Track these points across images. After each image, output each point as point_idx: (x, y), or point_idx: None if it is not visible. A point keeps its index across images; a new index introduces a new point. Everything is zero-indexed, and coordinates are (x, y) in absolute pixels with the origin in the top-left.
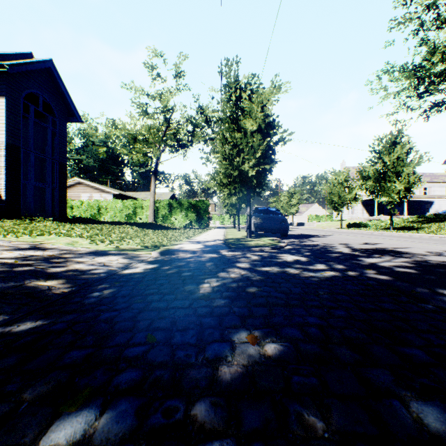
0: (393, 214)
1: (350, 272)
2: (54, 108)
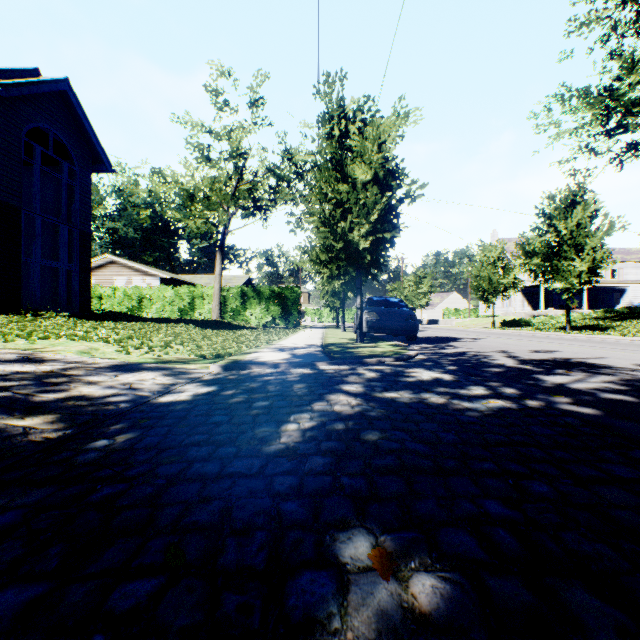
0: None
1: (530, 401)
2: (72, 151)
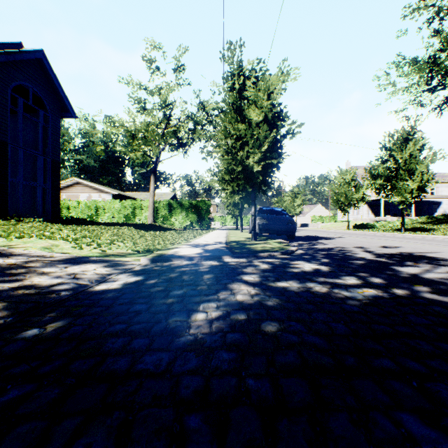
0: (399, 215)
1: (397, 290)
2: (46, 102)
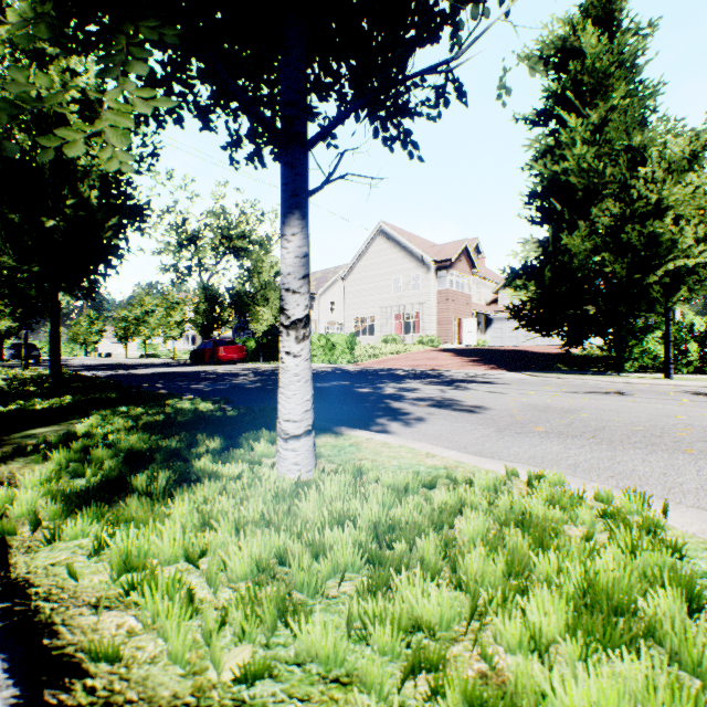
0: None
1: None
2: None
